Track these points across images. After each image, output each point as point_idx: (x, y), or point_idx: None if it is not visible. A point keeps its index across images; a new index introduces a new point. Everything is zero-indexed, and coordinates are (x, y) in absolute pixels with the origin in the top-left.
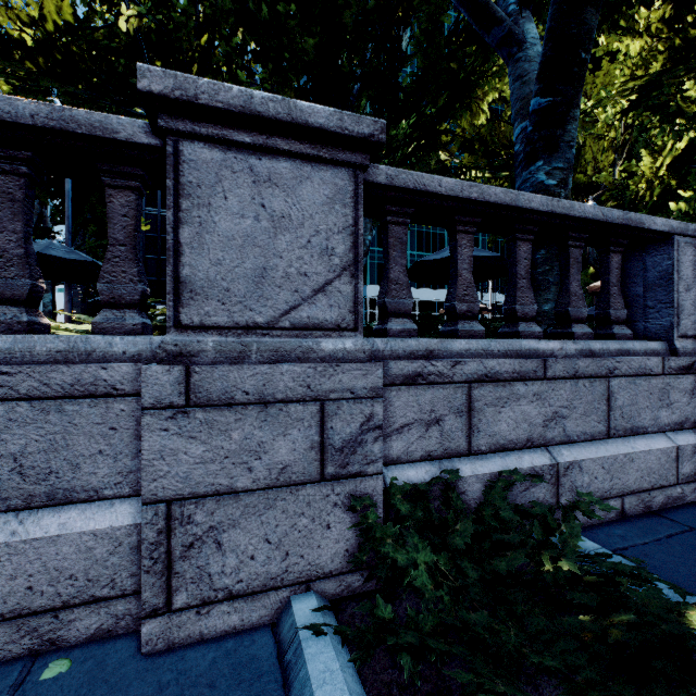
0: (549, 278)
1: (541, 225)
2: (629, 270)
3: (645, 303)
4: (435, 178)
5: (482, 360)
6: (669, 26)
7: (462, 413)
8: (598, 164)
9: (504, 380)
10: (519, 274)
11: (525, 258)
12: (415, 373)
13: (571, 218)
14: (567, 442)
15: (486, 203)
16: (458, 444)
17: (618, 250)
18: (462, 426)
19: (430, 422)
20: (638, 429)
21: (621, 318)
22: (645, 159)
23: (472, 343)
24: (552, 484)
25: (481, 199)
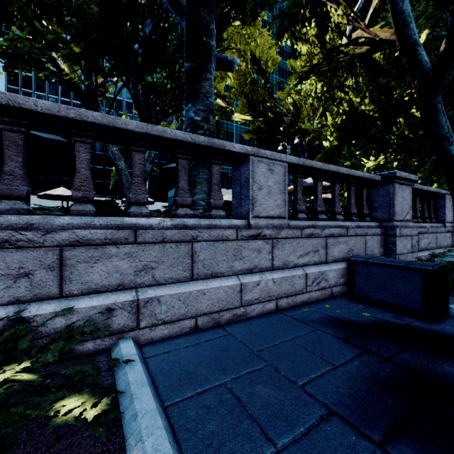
0: (196, 180)
1: (149, 142)
2: (236, 176)
3: (241, 197)
4: (31, 99)
5: (74, 231)
6: (318, 40)
7: (54, 268)
8: (310, 119)
9: (96, 244)
10: (135, 174)
11: (140, 163)
12: (3, 240)
13: (165, 138)
14: (156, 284)
15: (85, 122)
16: (49, 290)
17: (218, 163)
18: (54, 278)
19: (18, 276)
20: (217, 274)
21: (219, 205)
22: (329, 117)
23: (76, 219)
24: (134, 313)
25: (79, 119)
